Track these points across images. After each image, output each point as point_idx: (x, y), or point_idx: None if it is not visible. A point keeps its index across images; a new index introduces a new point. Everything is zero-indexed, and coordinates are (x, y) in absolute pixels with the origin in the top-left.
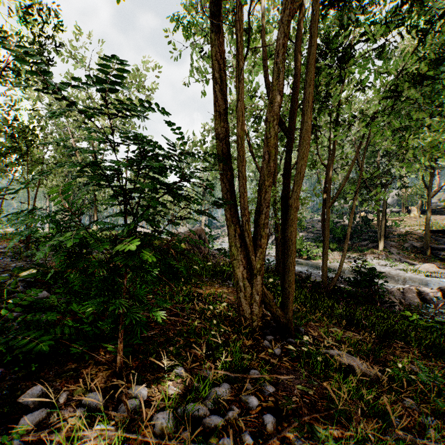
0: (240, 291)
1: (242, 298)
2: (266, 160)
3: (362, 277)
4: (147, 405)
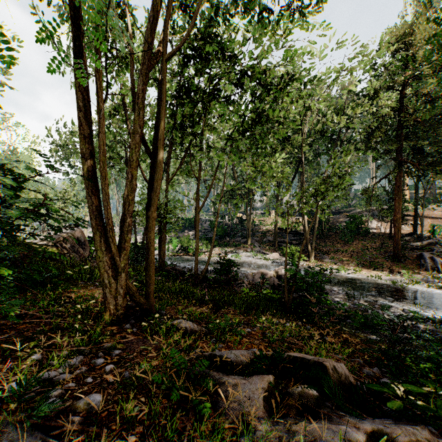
0: (106, 288)
1: (107, 293)
2: (130, 179)
3: (222, 267)
4: (0, 382)
